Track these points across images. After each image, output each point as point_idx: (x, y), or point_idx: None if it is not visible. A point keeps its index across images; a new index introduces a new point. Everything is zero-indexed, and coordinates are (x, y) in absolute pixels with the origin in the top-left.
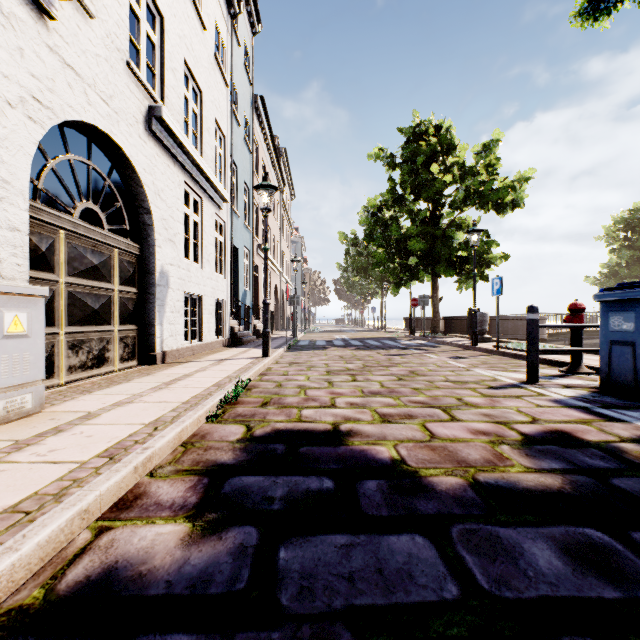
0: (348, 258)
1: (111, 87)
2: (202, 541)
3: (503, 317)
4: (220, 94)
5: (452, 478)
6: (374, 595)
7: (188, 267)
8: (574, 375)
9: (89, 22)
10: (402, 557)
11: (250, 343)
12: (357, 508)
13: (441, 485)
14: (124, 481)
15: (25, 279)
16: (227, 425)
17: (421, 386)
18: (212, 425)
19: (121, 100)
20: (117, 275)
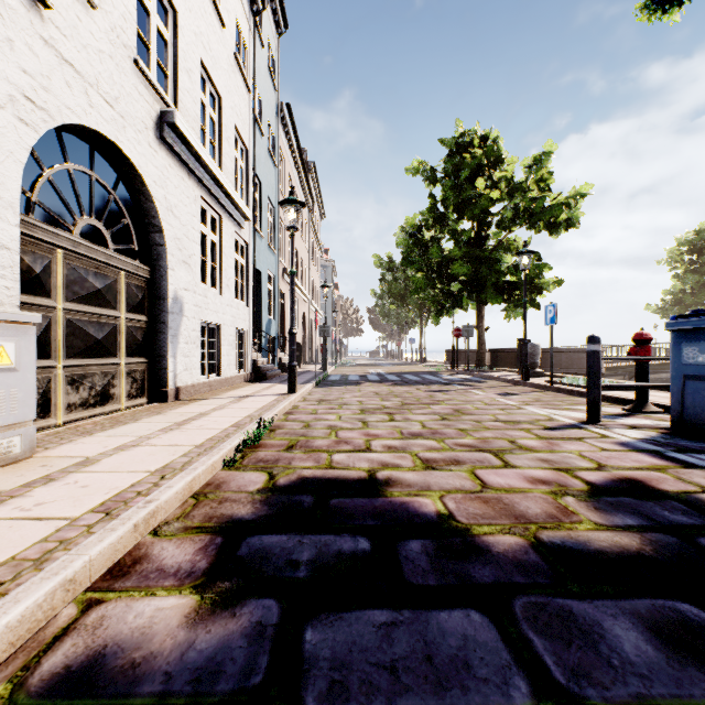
0: (384, 284)
1: (116, 88)
2: (211, 619)
3: (556, 349)
4: (241, 100)
5: (510, 537)
6: (423, 692)
7: (205, 293)
8: (640, 414)
9: (91, 13)
10: (456, 640)
11: (275, 378)
12: (399, 575)
13: (498, 546)
14: (121, 542)
15: (15, 304)
16: (246, 472)
17: (468, 427)
18: (229, 472)
19: (128, 103)
20: (124, 301)
